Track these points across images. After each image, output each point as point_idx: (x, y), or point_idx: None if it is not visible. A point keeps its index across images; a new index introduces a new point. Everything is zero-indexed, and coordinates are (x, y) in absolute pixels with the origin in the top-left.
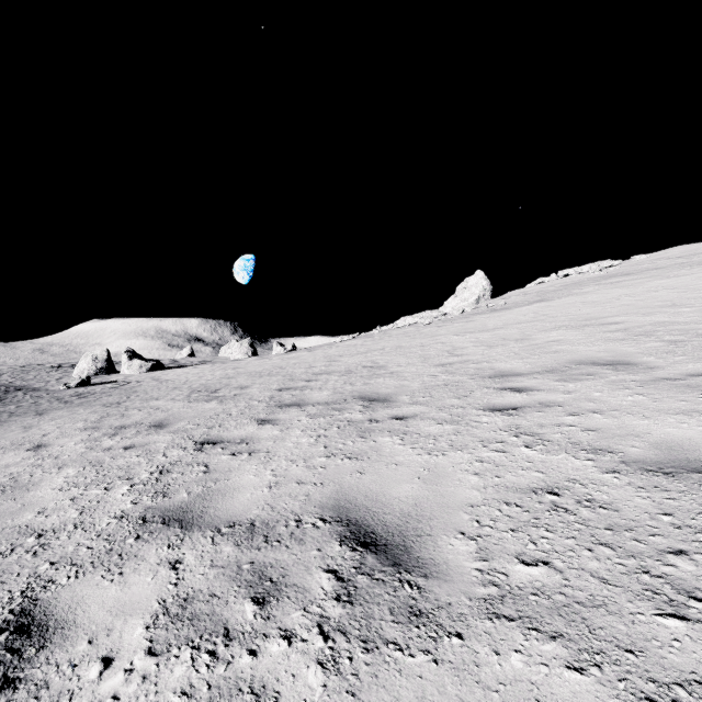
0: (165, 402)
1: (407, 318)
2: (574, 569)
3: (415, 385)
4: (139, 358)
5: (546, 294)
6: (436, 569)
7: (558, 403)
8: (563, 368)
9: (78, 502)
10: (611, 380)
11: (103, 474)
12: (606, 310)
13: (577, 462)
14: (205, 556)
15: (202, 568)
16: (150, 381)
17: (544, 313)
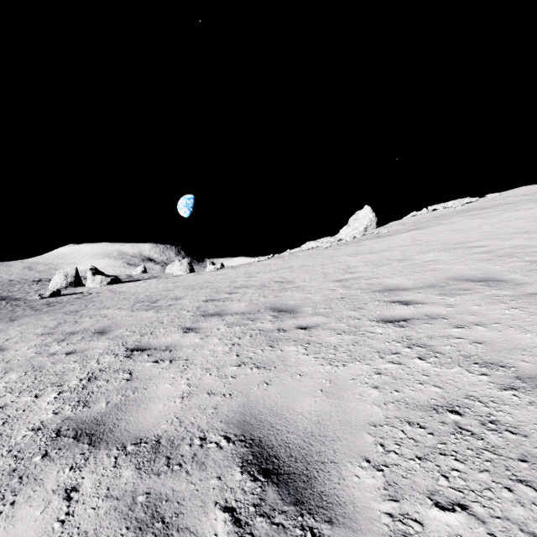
0: (113, 310)
1: (310, 243)
2: (497, 518)
3: (317, 298)
4: (101, 274)
5: (420, 224)
6: (341, 512)
7: (443, 315)
8: (441, 283)
9: (6, 411)
10: (486, 294)
11: (39, 380)
12: (470, 236)
13: (472, 376)
14: (103, 482)
15: (95, 499)
16: (107, 292)
17: (420, 238)
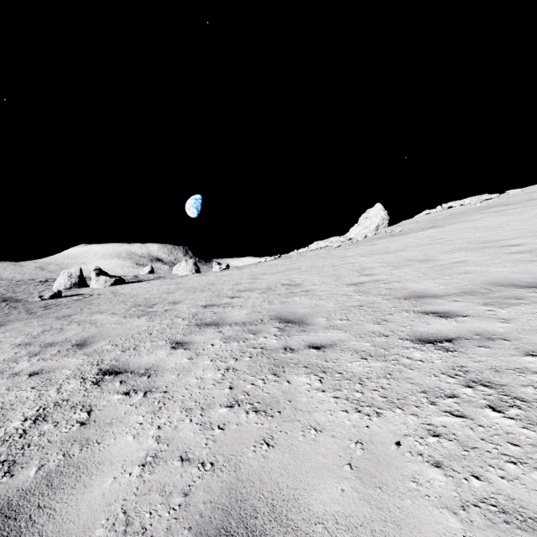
0: (105, 316)
1: (319, 242)
2: None
3: (330, 305)
4: (105, 274)
5: (437, 222)
6: None
7: (501, 334)
8: (481, 289)
9: None
10: None
11: None
12: (500, 234)
13: None
14: None
15: None
16: (108, 294)
17: (440, 237)
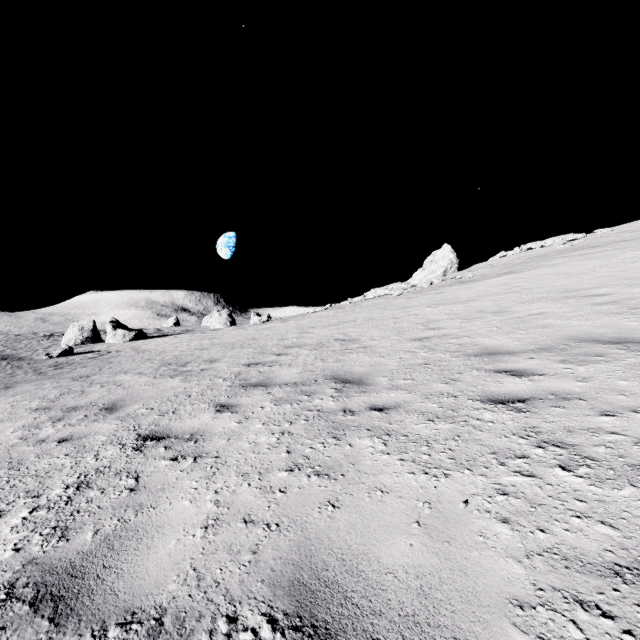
0: (131, 376)
1: (377, 290)
2: None
3: (392, 363)
4: (123, 327)
5: (514, 266)
6: None
7: (577, 394)
8: (560, 345)
9: None
10: (630, 363)
11: (12, 484)
12: (584, 282)
13: None
14: None
15: None
16: (129, 351)
17: (517, 284)
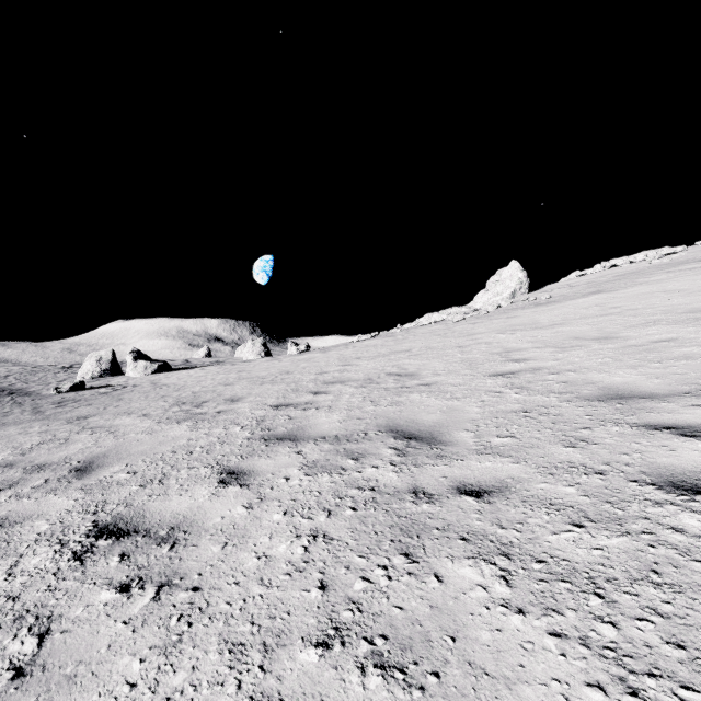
0: (133, 419)
1: (433, 315)
2: None
3: (473, 409)
4: (145, 359)
5: (601, 285)
6: None
7: None
8: None
9: None
10: None
11: None
12: None
13: None
14: None
15: None
16: (147, 385)
17: (614, 305)
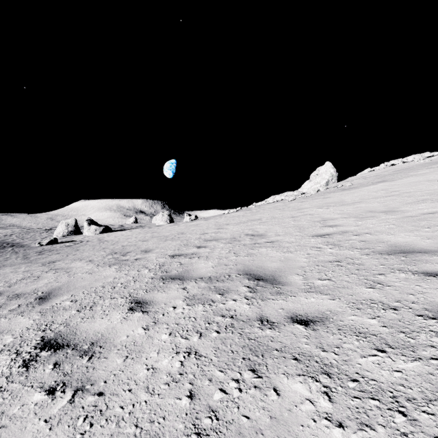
0: (82, 263)
1: (275, 196)
2: None
3: (301, 259)
4: (95, 224)
5: (385, 177)
6: None
7: None
8: None
9: None
10: None
11: None
12: None
13: None
14: None
15: None
16: (95, 241)
17: (394, 189)
